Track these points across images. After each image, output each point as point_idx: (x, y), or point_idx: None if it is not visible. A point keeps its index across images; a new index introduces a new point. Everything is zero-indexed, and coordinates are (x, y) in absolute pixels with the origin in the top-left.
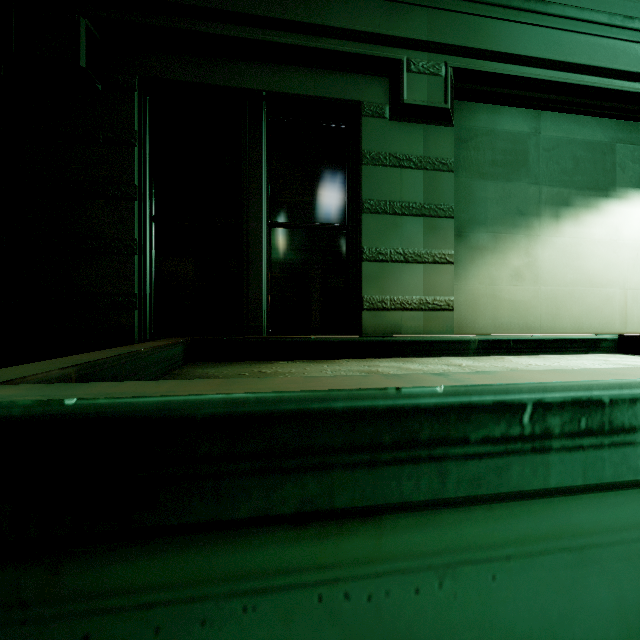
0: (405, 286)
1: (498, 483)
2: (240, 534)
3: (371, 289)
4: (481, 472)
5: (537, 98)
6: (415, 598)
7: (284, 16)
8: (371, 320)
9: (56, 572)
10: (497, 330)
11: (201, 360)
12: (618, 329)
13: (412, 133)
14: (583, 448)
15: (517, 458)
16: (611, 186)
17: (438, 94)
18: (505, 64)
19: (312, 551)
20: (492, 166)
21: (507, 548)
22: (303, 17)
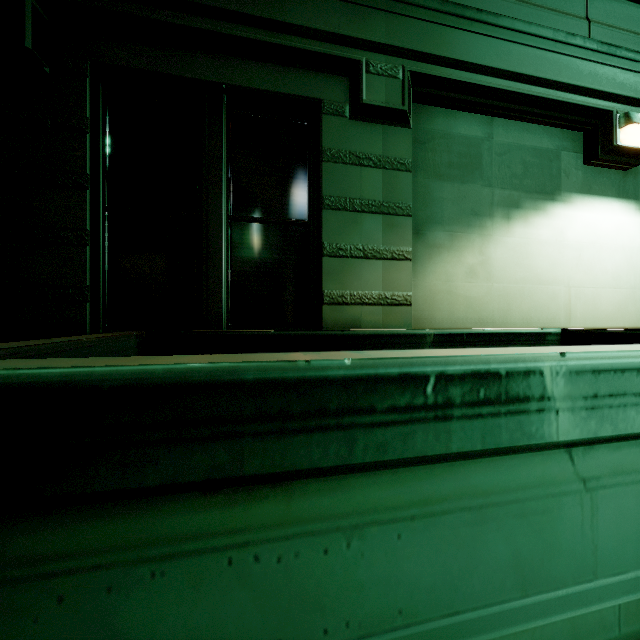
0: (365, 281)
1: (403, 449)
2: (148, 502)
3: (331, 284)
4: (387, 439)
5: (489, 105)
6: (324, 558)
7: (244, 10)
8: (331, 314)
9: None
10: (453, 325)
11: (157, 354)
12: (563, 324)
13: (371, 133)
14: (482, 416)
15: (421, 426)
16: (557, 191)
17: (396, 96)
18: (459, 71)
19: (222, 516)
20: (448, 168)
21: (412, 509)
22: (263, 12)
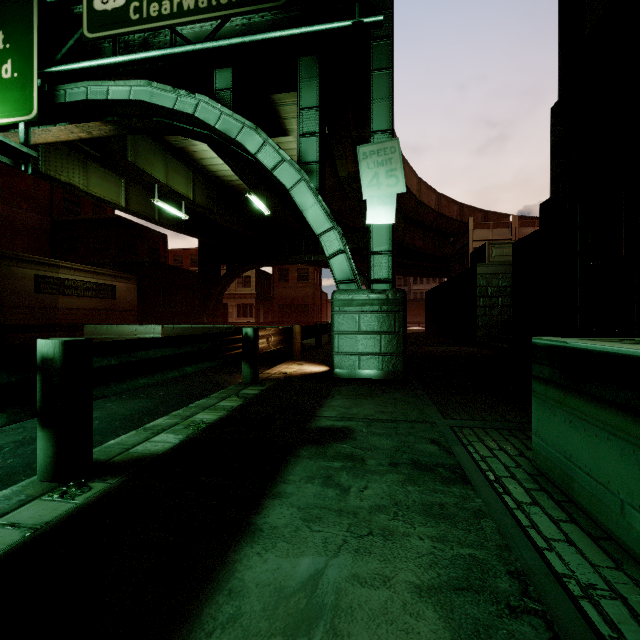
0: None
1: None
2: (606, 405)
3: None
4: None
5: None
6: None
7: None
8: None
9: (565, 396)
10: None
11: None
12: None
13: None
14: None
15: None
16: None
17: None
18: None
19: (630, 426)
20: None
21: None
22: None
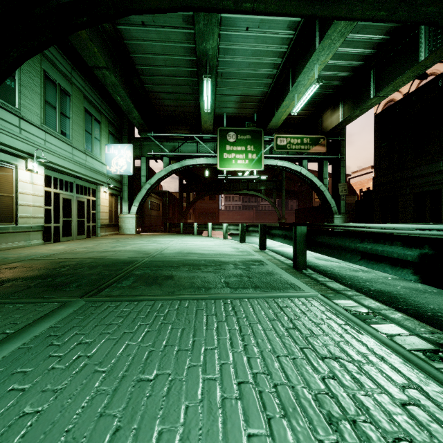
0: None
1: None
2: None
3: None
4: None
5: None
6: None
7: (429, 181)
8: None
9: None
10: None
11: None
12: None
13: None
14: None
15: None
16: None
17: None
18: None
19: None
20: None
21: None
22: (431, 180)
